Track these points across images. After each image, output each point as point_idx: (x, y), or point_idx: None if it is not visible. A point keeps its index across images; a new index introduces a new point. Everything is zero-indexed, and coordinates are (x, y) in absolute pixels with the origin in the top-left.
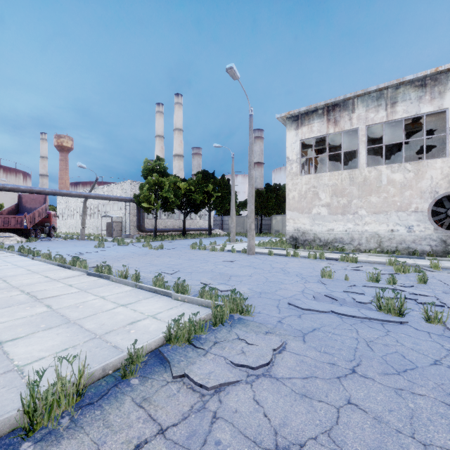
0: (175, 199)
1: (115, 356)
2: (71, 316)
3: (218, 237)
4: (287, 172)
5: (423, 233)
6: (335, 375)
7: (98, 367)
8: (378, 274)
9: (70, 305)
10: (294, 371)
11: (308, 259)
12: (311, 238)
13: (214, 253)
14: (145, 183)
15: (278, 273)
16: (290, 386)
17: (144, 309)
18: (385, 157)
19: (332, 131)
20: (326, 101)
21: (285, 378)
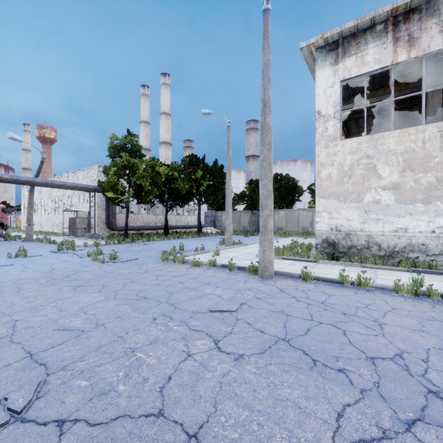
0: (152, 187)
1: None
2: None
3: (209, 236)
4: (318, 136)
5: None
6: None
7: None
8: None
9: None
10: None
11: (398, 295)
12: (363, 242)
13: (196, 273)
14: (111, 166)
15: None
16: None
17: None
18: None
19: (405, 56)
20: (395, 3)
21: None
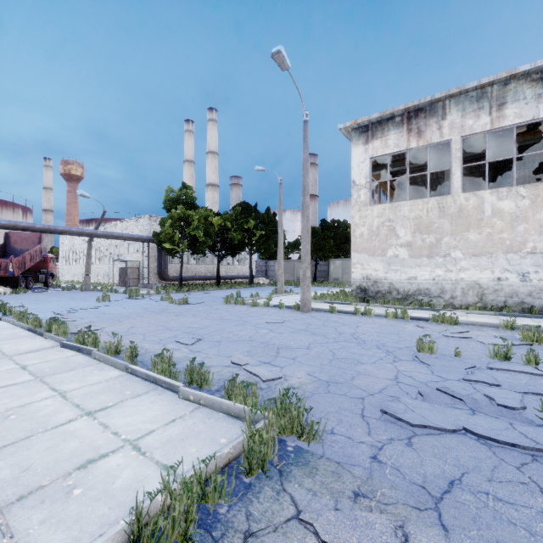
0: (206, 238)
1: None
2: None
3: (261, 287)
4: (353, 201)
5: None
6: None
7: None
8: (508, 348)
9: None
10: None
11: (385, 318)
12: (386, 288)
13: (255, 310)
14: (168, 218)
15: (349, 342)
16: None
17: (124, 422)
18: (475, 184)
19: (415, 144)
20: (407, 104)
21: None
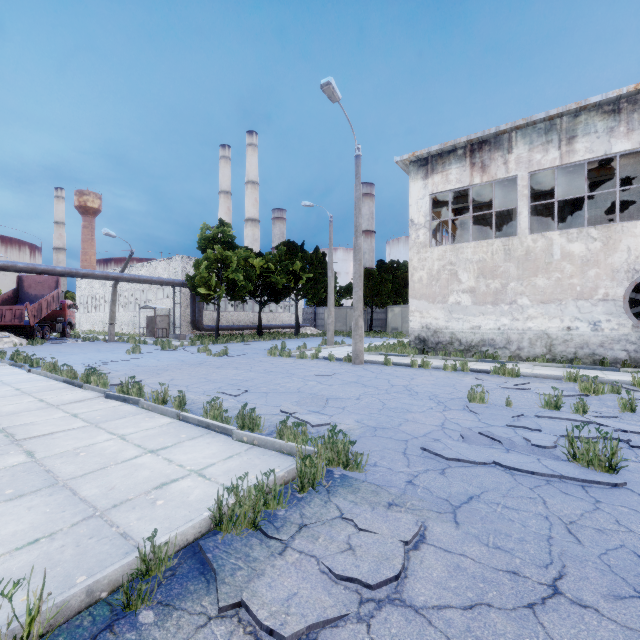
0: (246, 282)
1: (116, 562)
2: (62, 471)
3: (309, 337)
4: (412, 242)
5: (616, 332)
6: (522, 599)
7: (79, 588)
8: (559, 397)
9: (66, 451)
10: (447, 591)
11: (444, 371)
12: (447, 339)
13: (302, 362)
14: (203, 259)
15: (401, 394)
16: (441, 628)
17: (186, 457)
18: (552, 221)
19: (479, 180)
20: (469, 136)
21: (430, 608)
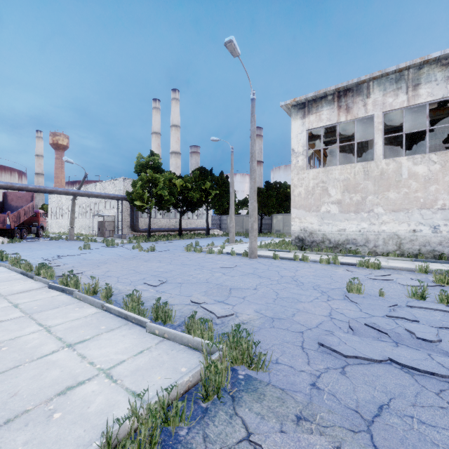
0: (170, 197)
1: None
2: None
3: (216, 237)
4: (293, 166)
5: None
6: None
7: None
8: (424, 289)
9: None
10: None
11: (320, 263)
12: (320, 238)
13: (211, 256)
14: (138, 180)
15: (290, 284)
16: None
17: (99, 353)
18: (394, 152)
19: (344, 119)
20: (337, 85)
21: None
